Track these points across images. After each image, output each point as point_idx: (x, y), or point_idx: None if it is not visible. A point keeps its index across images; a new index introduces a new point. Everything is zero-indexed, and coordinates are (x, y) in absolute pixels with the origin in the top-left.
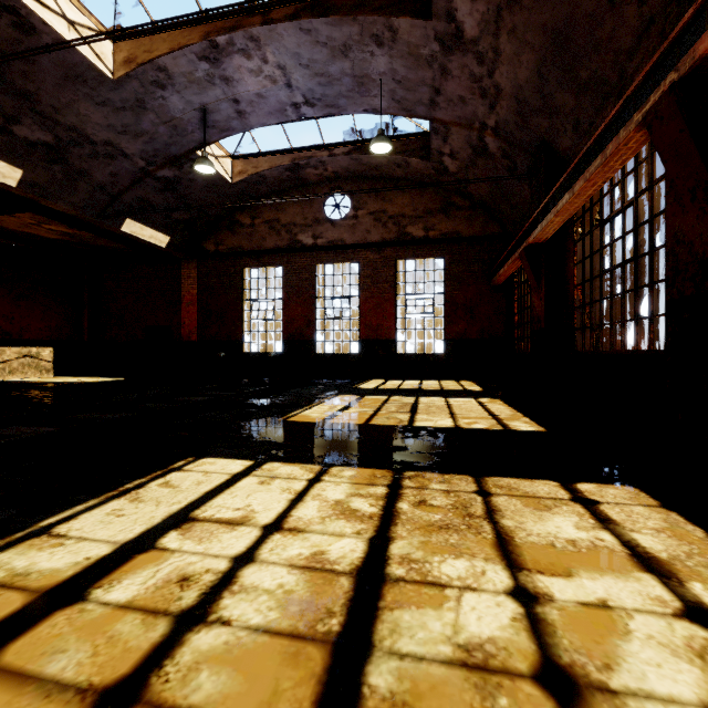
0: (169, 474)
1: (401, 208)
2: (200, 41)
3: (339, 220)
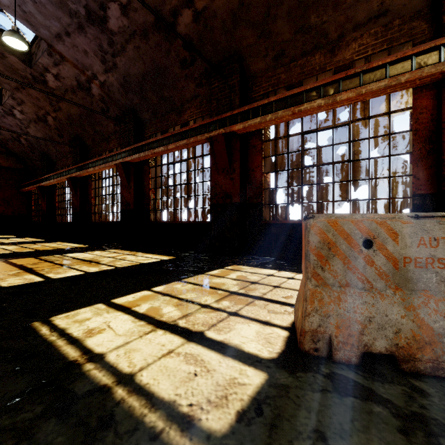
0: None
1: None
2: None
3: None
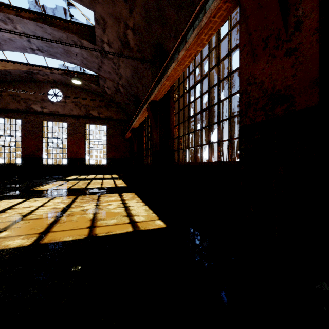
0: None
1: (87, 102)
2: None
3: (56, 102)
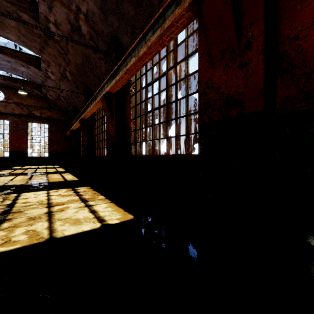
0: None
1: (30, 104)
2: None
3: None
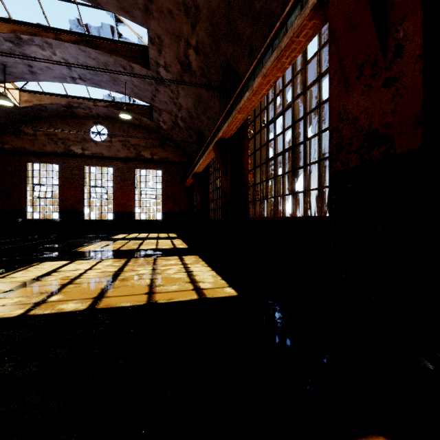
0: (34, 266)
1: (138, 141)
2: (8, 33)
3: (100, 142)
